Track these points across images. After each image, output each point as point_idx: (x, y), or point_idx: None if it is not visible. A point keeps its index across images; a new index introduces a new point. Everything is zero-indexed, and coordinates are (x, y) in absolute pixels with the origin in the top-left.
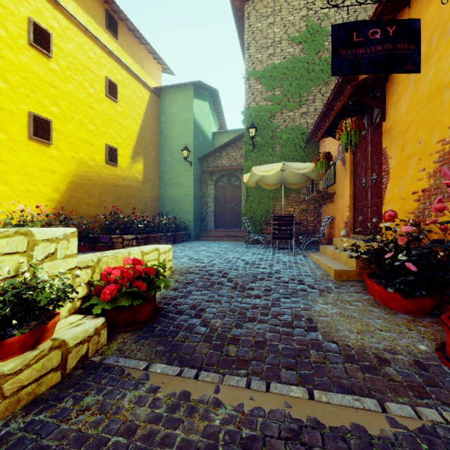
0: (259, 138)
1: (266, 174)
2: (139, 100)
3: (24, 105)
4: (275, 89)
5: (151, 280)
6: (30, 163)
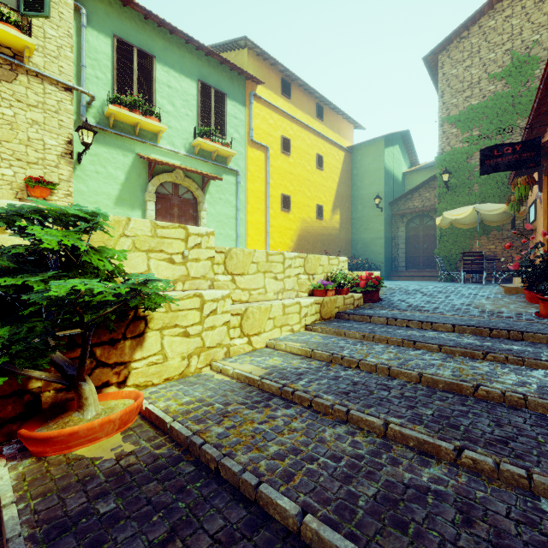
0: (454, 180)
1: (457, 217)
2: (337, 162)
3: (279, 190)
4: (473, 130)
5: (379, 282)
6: (281, 225)
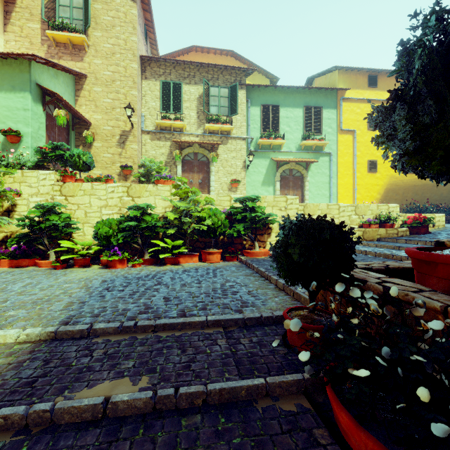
0: None
1: None
2: None
3: (366, 158)
4: None
5: (425, 220)
6: (368, 183)
